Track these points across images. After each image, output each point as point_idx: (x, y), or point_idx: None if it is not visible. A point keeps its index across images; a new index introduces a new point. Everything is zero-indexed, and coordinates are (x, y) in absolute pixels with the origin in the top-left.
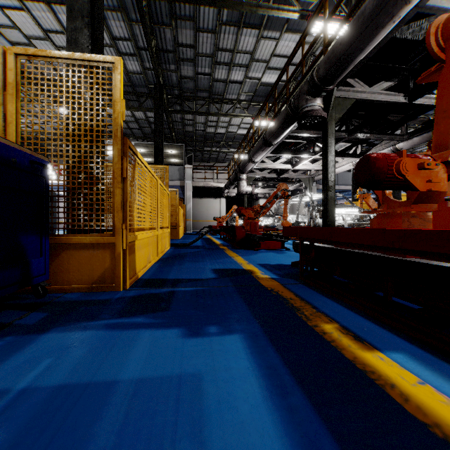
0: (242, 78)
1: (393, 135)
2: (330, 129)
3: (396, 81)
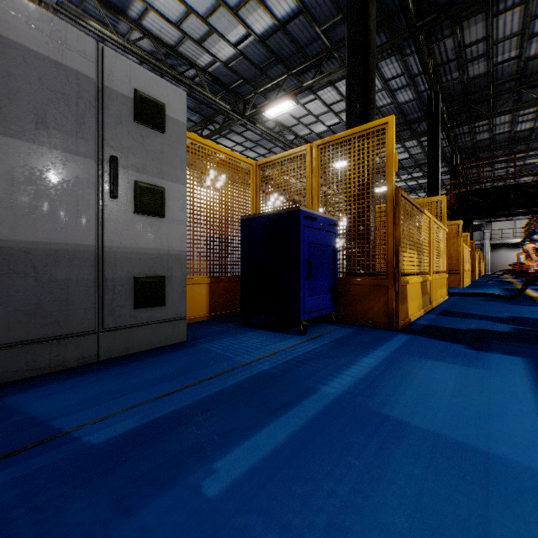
0: None
1: None
2: None
3: None
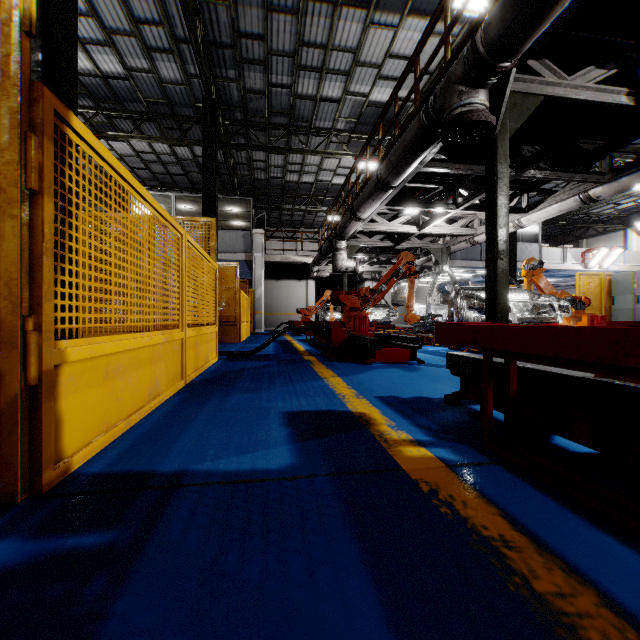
0: (341, 93)
1: (587, 173)
2: (500, 147)
3: (614, 68)
